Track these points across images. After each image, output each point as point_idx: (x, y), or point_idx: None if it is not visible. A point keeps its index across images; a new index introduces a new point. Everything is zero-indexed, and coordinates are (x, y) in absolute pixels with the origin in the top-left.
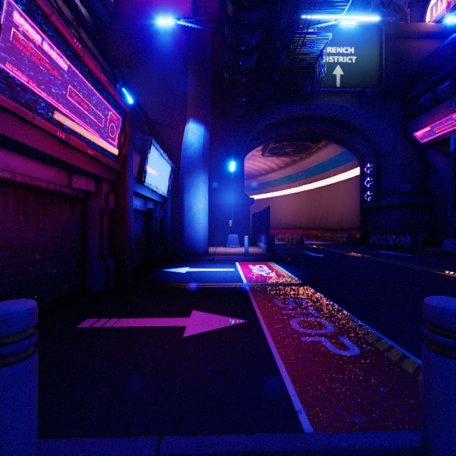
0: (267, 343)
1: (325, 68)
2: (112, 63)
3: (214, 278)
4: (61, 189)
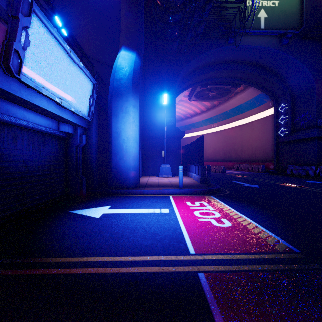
0: None
1: None
2: None
3: (138, 234)
4: None
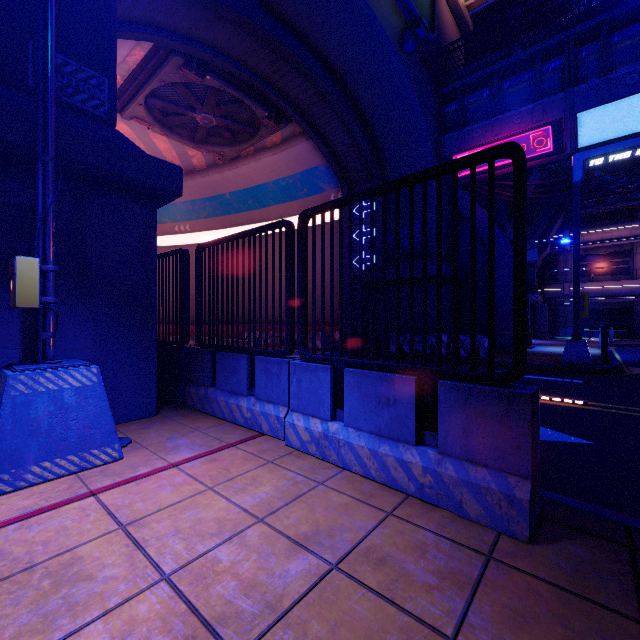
0: None
1: None
2: None
3: None
4: None
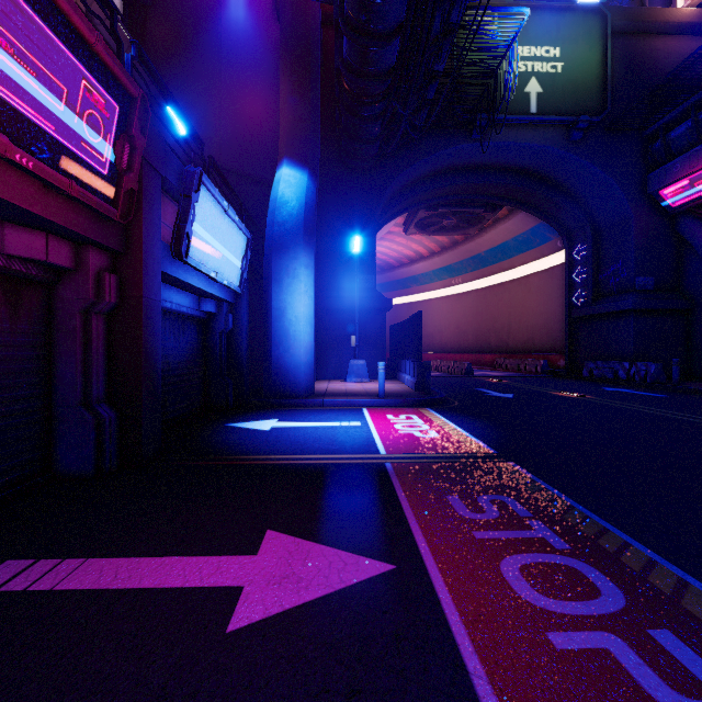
0: (461, 660)
1: (516, 72)
2: (108, 2)
3: (323, 442)
4: None
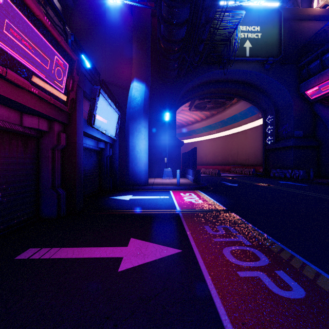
0: (204, 280)
1: (239, 39)
2: (62, 19)
3: (152, 204)
4: (11, 126)
